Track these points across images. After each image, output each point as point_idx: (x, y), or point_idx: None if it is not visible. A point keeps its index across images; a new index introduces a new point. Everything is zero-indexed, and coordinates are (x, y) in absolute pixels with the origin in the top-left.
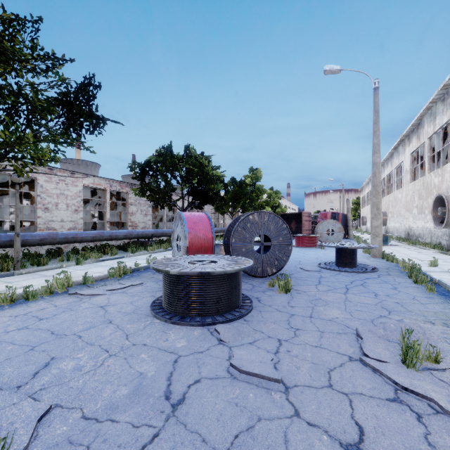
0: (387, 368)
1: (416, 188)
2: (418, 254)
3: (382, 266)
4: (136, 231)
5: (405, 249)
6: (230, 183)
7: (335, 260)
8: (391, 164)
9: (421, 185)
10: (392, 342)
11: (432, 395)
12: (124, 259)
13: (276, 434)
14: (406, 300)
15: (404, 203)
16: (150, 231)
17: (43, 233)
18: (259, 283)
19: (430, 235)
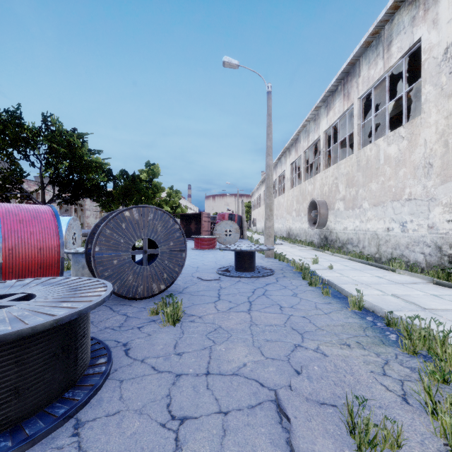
0: None
1: (295, 194)
2: (300, 251)
3: (277, 267)
4: None
5: (289, 248)
6: (120, 176)
7: (235, 264)
8: (276, 173)
9: (298, 191)
10: (326, 407)
11: None
12: None
13: None
14: (311, 311)
15: (286, 207)
16: None
17: None
18: (137, 309)
19: (305, 234)
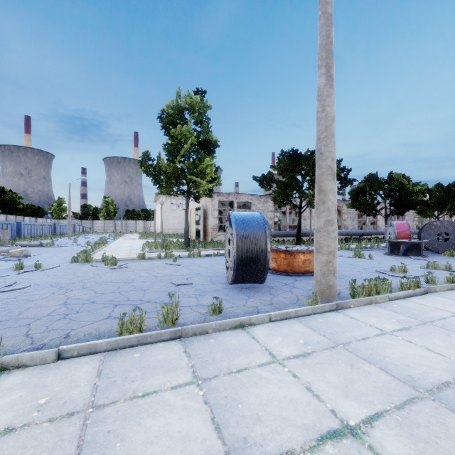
0: None
1: None
2: None
3: None
4: (352, 231)
5: None
6: (434, 188)
7: None
8: None
9: None
10: None
11: None
12: (351, 245)
13: (421, 262)
14: None
15: None
16: (360, 231)
17: (312, 231)
18: (438, 255)
19: None
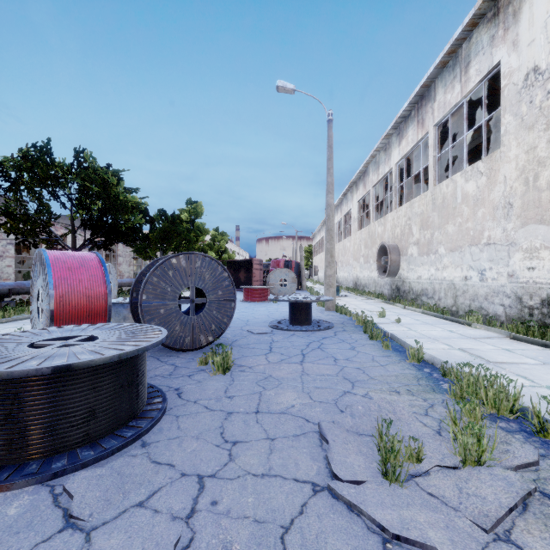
0: (367, 495)
1: (363, 237)
2: (366, 304)
3: (337, 321)
4: None
5: (354, 300)
6: (157, 216)
7: (289, 317)
8: (341, 211)
9: (367, 234)
10: (364, 436)
11: (432, 537)
12: None
13: None
14: (367, 363)
15: (352, 252)
16: (6, 285)
17: None
18: (185, 360)
19: (375, 284)
